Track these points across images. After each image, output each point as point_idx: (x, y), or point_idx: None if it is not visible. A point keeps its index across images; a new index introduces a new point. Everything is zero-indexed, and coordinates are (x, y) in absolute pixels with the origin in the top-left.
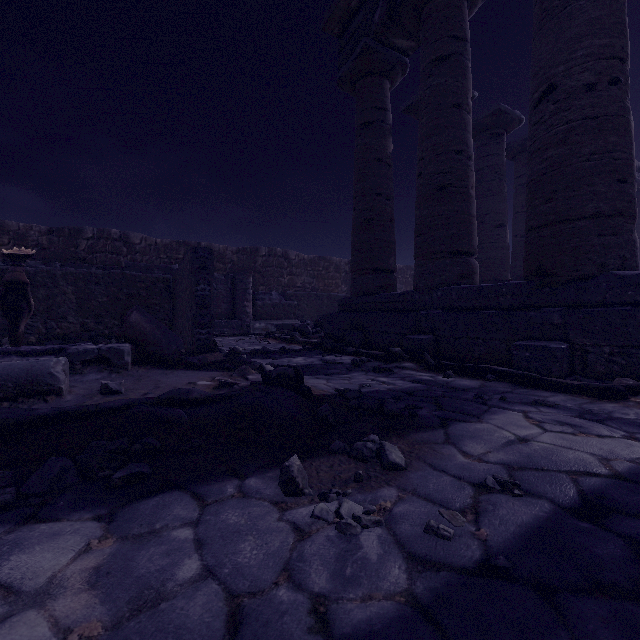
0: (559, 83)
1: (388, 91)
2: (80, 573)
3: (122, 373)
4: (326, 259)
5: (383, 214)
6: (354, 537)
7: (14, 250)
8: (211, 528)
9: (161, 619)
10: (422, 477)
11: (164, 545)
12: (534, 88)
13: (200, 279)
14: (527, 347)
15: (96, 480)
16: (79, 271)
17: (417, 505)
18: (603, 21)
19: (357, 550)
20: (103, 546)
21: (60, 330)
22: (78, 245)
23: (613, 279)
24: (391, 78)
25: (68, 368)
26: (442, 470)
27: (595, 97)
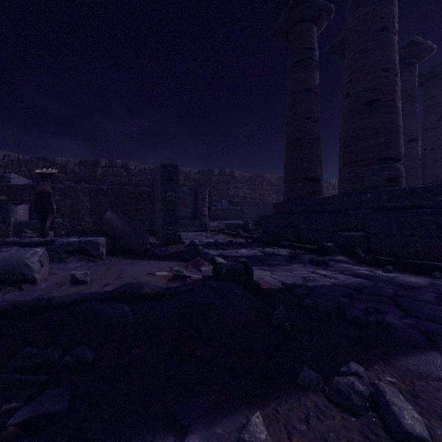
0: None
1: (315, 34)
2: None
3: (97, 262)
4: (261, 176)
5: (311, 133)
6: None
7: (44, 170)
8: None
9: None
10: None
11: None
12: None
13: (168, 188)
14: None
15: None
16: (92, 186)
17: None
18: None
19: None
20: None
21: (80, 227)
22: (97, 171)
23: None
24: (318, 23)
25: (47, 258)
26: None
27: None
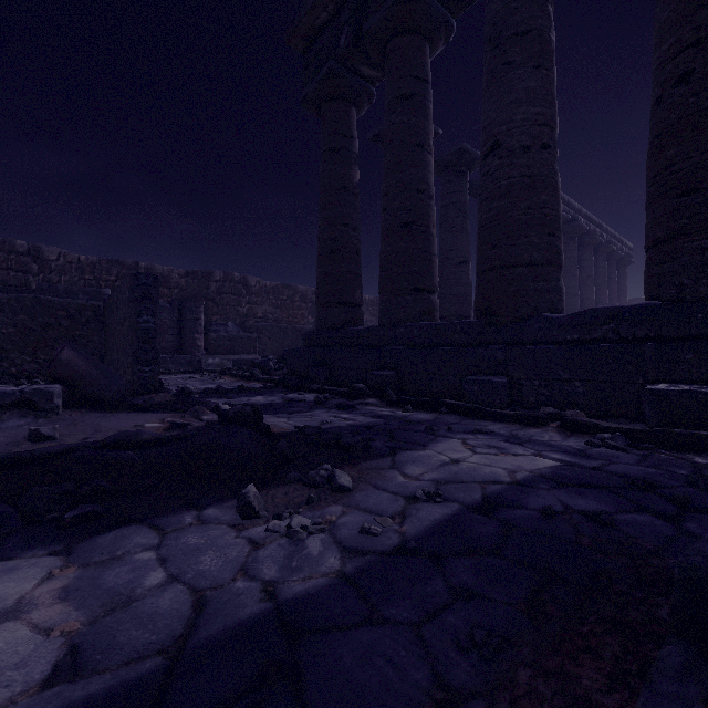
0: (503, 141)
1: (355, 118)
2: (48, 593)
3: (51, 418)
4: (291, 287)
5: (349, 246)
6: (301, 542)
7: None
8: (173, 549)
9: (135, 612)
10: (365, 495)
11: (128, 565)
12: (483, 141)
13: (143, 309)
14: (475, 381)
15: (44, 522)
16: None
17: (357, 516)
18: (537, 92)
19: (303, 550)
20: (65, 573)
21: None
22: None
23: (543, 321)
24: (358, 105)
25: None
26: (383, 489)
27: (530, 158)
